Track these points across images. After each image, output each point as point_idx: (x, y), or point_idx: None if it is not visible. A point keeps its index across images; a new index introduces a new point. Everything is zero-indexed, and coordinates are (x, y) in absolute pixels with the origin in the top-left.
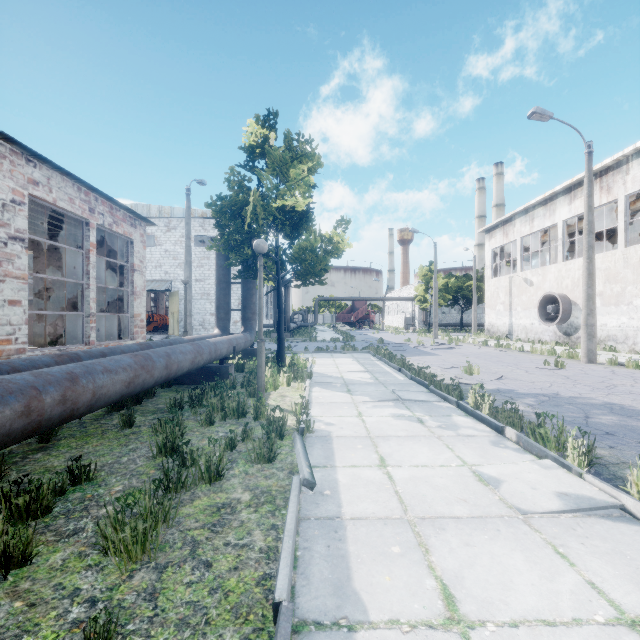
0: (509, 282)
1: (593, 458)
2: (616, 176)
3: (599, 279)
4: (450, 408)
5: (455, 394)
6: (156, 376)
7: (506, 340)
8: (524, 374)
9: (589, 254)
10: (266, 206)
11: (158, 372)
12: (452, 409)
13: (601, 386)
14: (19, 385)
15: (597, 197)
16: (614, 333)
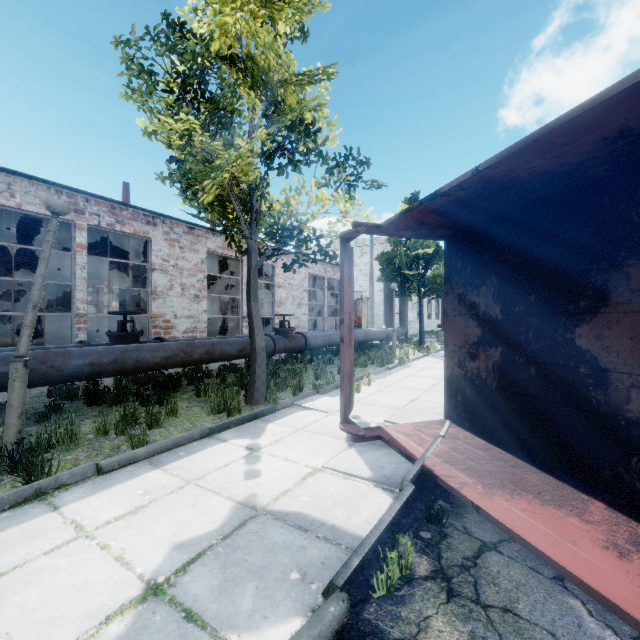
0: None
1: None
2: None
3: None
4: None
5: None
6: None
7: None
8: None
9: None
10: (408, 254)
11: None
12: None
13: None
14: (322, 335)
15: None
16: None
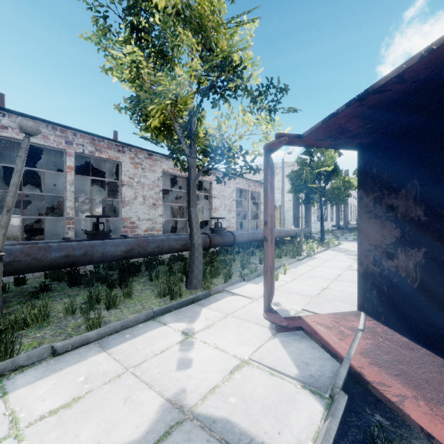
0: None
1: None
2: None
3: None
4: None
5: None
6: None
7: None
8: None
9: None
10: (312, 172)
11: None
12: None
13: None
14: (246, 233)
15: None
16: None
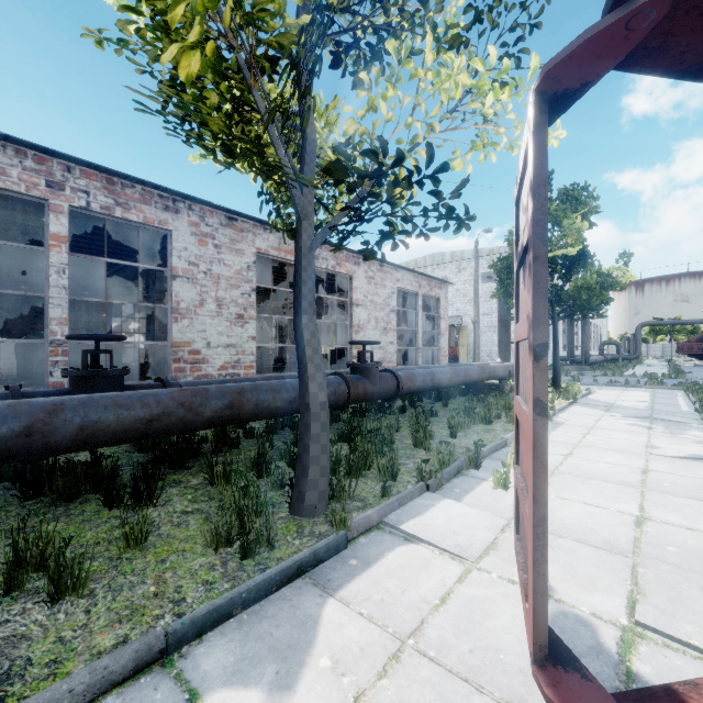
0: None
1: None
2: None
3: None
4: (699, 428)
5: None
6: (460, 380)
7: None
8: None
9: None
10: None
11: (461, 378)
12: (699, 428)
13: None
14: (421, 373)
15: None
16: None
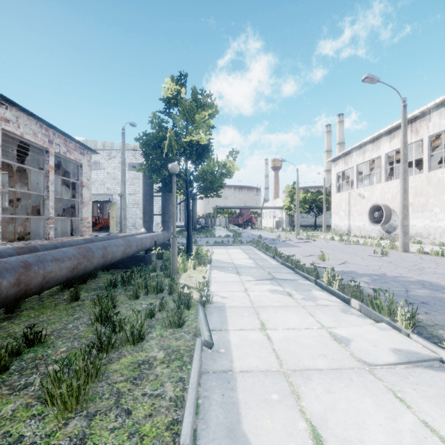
0: (348, 196)
1: (416, 322)
2: (422, 123)
3: (410, 194)
4: (310, 285)
5: (313, 275)
6: (95, 263)
7: (346, 236)
8: (360, 260)
9: (404, 176)
10: (178, 140)
11: (96, 260)
12: (312, 285)
13: (414, 268)
14: None
15: (409, 137)
16: (420, 231)
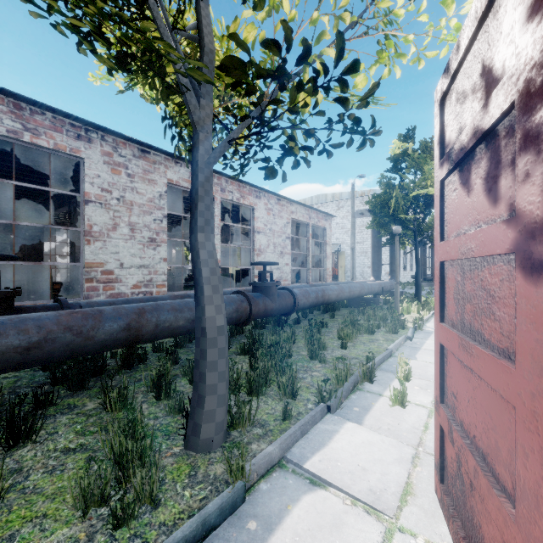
0: None
1: None
2: None
3: None
4: None
5: None
6: (345, 295)
7: None
8: None
9: None
10: (405, 196)
11: (346, 294)
12: None
13: None
14: (313, 290)
15: None
16: None
